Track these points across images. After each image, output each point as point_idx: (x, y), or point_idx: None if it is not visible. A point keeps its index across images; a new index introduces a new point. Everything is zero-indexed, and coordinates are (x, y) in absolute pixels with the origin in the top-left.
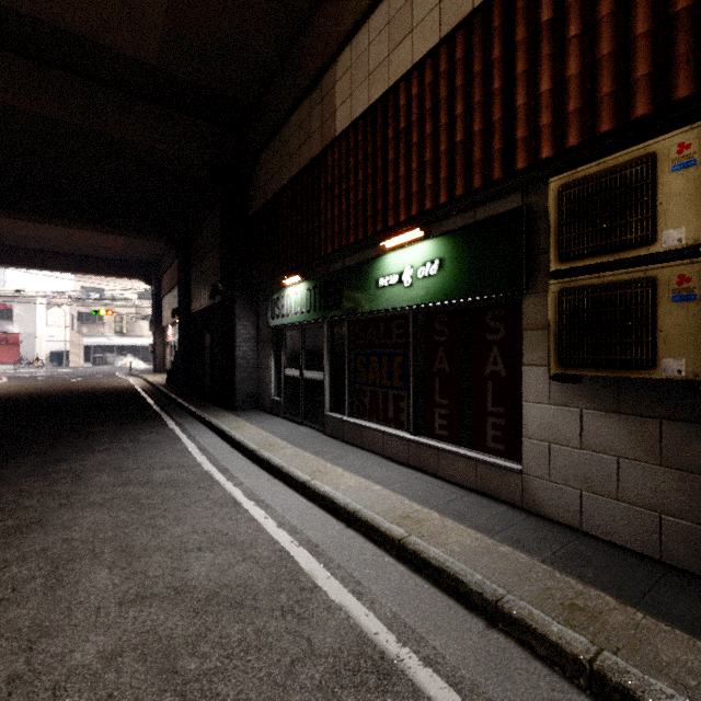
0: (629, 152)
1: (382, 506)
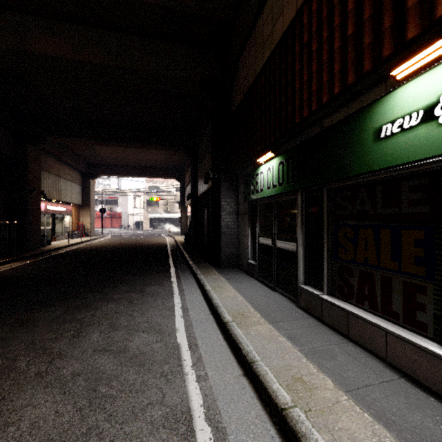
0: None
1: None
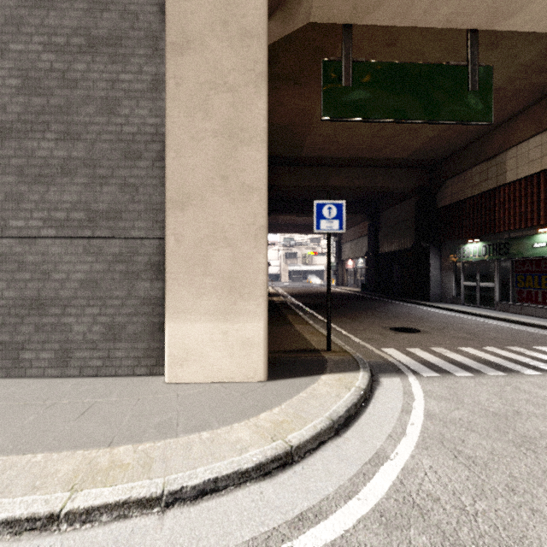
0: None
1: (543, 324)
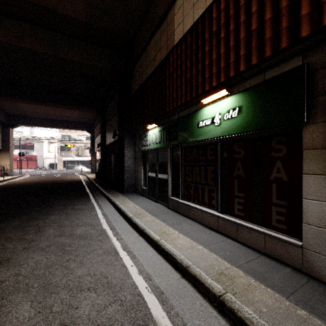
0: None
1: (204, 263)
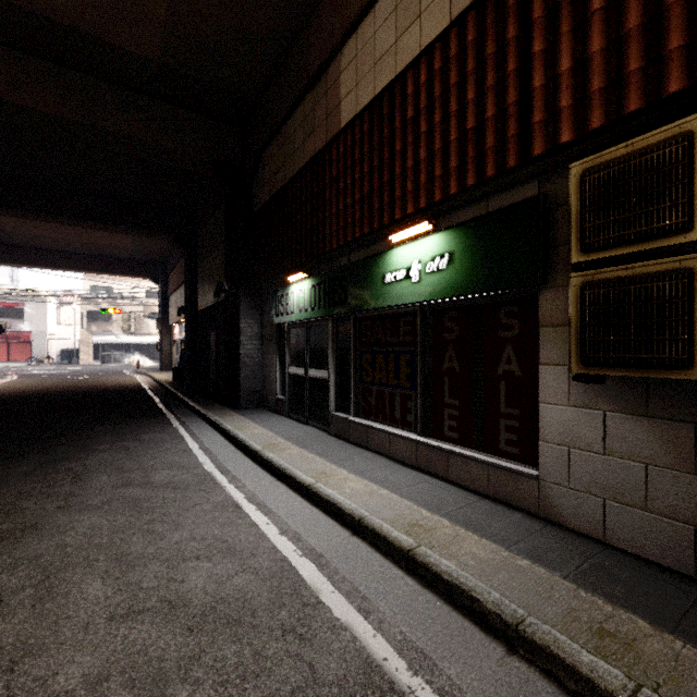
0: (661, 132)
1: (390, 512)
